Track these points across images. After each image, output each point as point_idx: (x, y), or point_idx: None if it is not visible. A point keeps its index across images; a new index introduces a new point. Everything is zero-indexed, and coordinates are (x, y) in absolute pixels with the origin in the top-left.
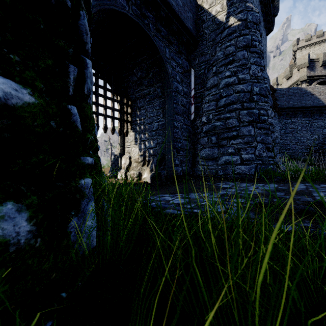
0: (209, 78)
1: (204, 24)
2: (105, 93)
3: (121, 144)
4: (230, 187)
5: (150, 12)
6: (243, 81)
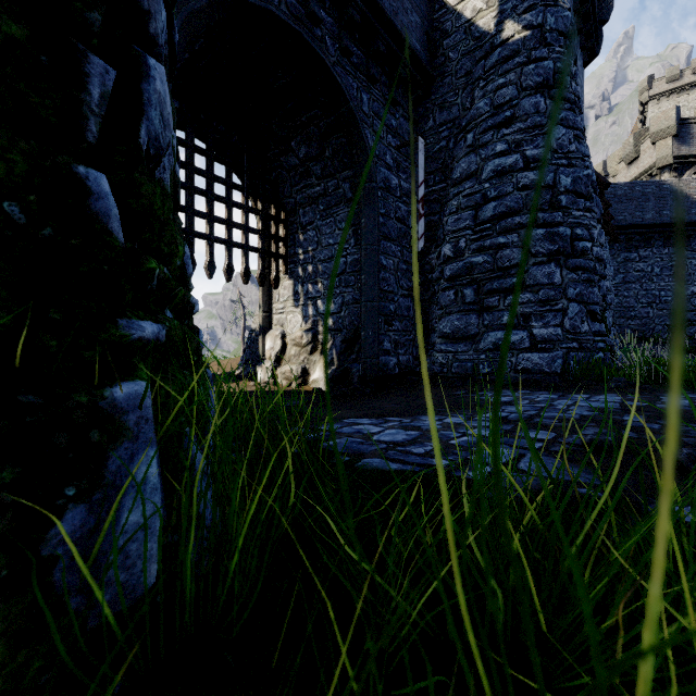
0: (457, 158)
1: (447, 40)
2: (228, 195)
3: (265, 306)
4: (511, 402)
5: (327, 12)
6: (536, 163)
